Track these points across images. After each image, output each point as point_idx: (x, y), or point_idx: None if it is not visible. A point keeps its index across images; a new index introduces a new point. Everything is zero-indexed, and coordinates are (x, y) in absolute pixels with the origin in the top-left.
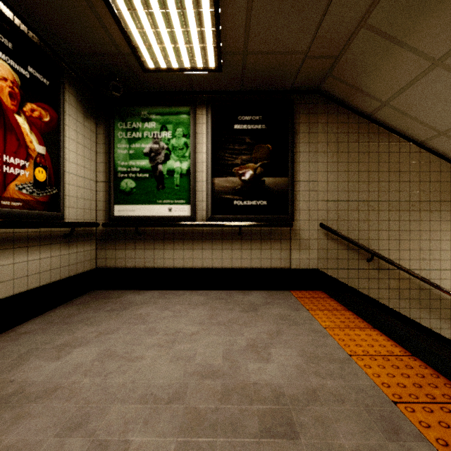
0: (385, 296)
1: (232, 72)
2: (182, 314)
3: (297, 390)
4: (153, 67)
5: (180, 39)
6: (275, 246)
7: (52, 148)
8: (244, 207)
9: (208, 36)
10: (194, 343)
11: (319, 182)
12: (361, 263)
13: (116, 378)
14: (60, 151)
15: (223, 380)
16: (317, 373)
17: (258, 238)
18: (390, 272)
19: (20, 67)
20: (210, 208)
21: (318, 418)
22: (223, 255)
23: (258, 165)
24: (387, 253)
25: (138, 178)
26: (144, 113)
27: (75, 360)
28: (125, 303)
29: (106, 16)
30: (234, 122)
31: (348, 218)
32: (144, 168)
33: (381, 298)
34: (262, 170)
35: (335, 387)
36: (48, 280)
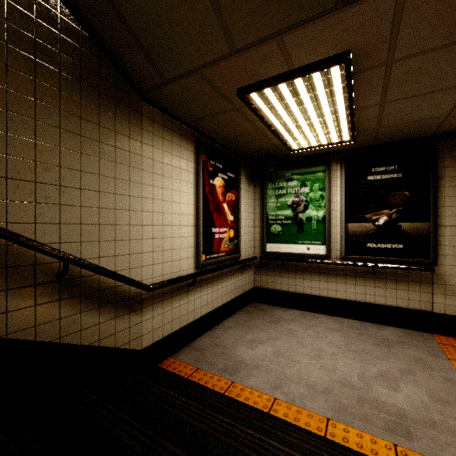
0: None
1: (365, 138)
2: (322, 336)
3: (418, 417)
4: (298, 148)
5: (321, 134)
6: (414, 288)
7: (235, 215)
8: (378, 249)
9: (343, 129)
10: (334, 361)
11: None
12: None
13: (288, 370)
14: (239, 215)
15: (358, 392)
16: (441, 412)
17: (394, 279)
18: None
19: (224, 175)
20: (343, 249)
21: (432, 438)
22: (356, 290)
23: (394, 212)
24: None
25: (283, 224)
26: (288, 175)
27: (261, 352)
28: (277, 317)
29: (271, 136)
30: (367, 174)
31: None
32: (288, 216)
33: None
34: (398, 216)
35: (455, 427)
36: (233, 296)
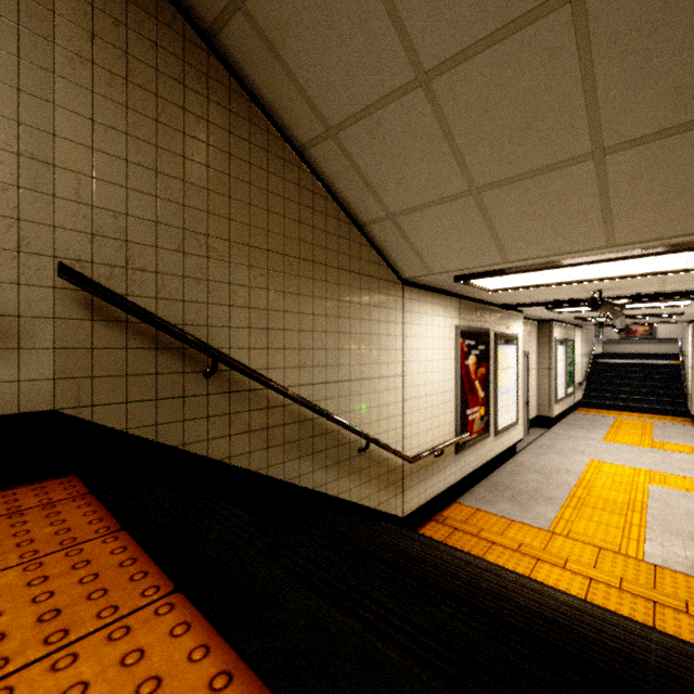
0: (243, 448)
1: None
2: None
3: None
4: None
5: None
6: None
7: None
8: None
9: None
10: None
11: (62, 141)
12: (191, 381)
13: None
14: None
15: None
16: None
17: None
18: (253, 396)
19: None
20: None
21: None
22: None
23: None
24: (246, 356)
25: None
26: None
27: None
28: None
29: None
30: None
31: (158, 268)
32: None
33: (235, 455)
34: None
35: None
36: None
